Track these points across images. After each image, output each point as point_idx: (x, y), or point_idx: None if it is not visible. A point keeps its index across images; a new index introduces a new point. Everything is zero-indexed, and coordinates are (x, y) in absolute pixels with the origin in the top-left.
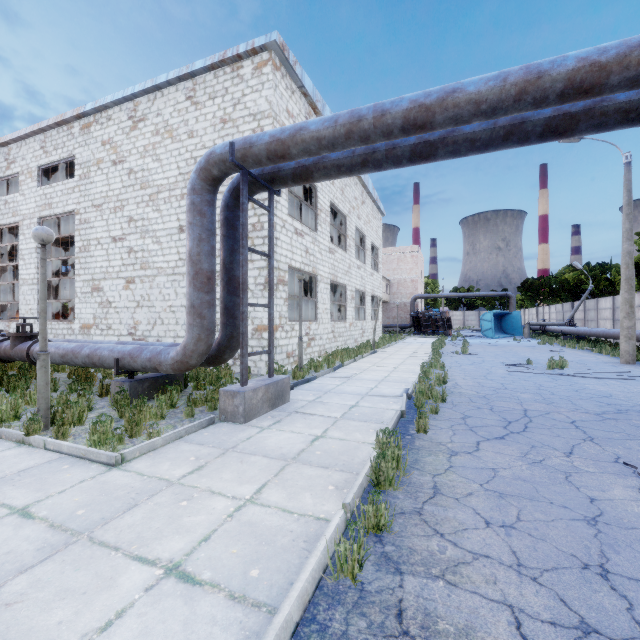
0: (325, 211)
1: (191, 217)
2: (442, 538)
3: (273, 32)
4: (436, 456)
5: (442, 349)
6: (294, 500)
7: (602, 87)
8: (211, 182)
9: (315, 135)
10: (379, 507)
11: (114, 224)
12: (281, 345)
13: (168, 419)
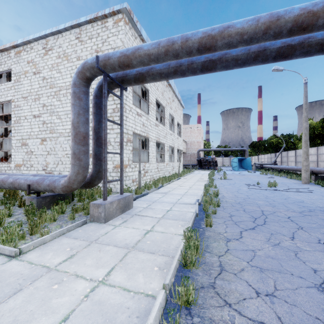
0: (153, 104)
1: (73, 100)
2: (230, 308)
3: (124, 3)
4: (218, 242)
5: (213, 177)
6: (131, 280)
7: (313, 26)
8: (85, 80)
9: (147, 52)
10: (188, 287)
11: (34, 108)
12: (129, 175)
13: (58, 221)
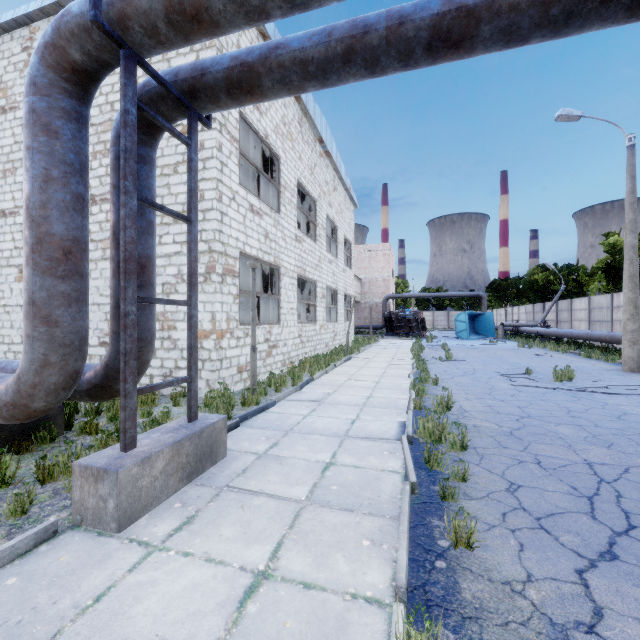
0: (290, 190)
1: (29, 136)
2: None
3: None
4: None
5: (422, 354)
6: None
7: None
8: (70, 75)
9: None
10: None
11: (3, 193)
12: (229, 357)
13: None
